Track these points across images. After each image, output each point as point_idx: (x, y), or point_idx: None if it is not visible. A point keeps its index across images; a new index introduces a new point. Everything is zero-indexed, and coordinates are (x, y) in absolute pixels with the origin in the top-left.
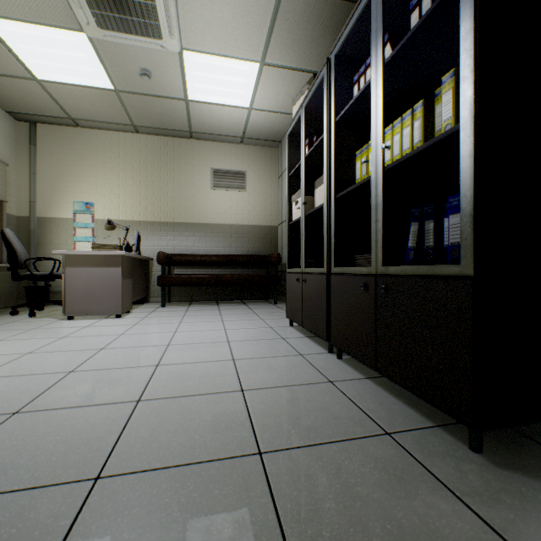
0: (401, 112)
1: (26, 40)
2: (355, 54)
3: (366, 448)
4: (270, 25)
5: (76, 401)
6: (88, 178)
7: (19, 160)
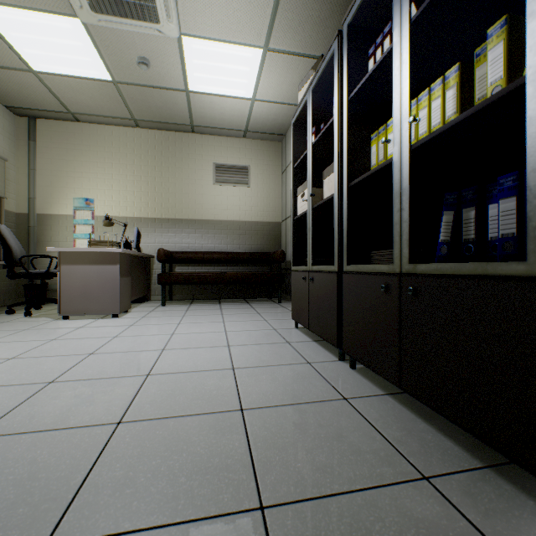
0: (424, 86)
1: (19, 28)
2: (370, 24)
3: (401, 502)
4: (273, 5)
5: (46, 423)
6: (88, 174)
7: (18, 156)
